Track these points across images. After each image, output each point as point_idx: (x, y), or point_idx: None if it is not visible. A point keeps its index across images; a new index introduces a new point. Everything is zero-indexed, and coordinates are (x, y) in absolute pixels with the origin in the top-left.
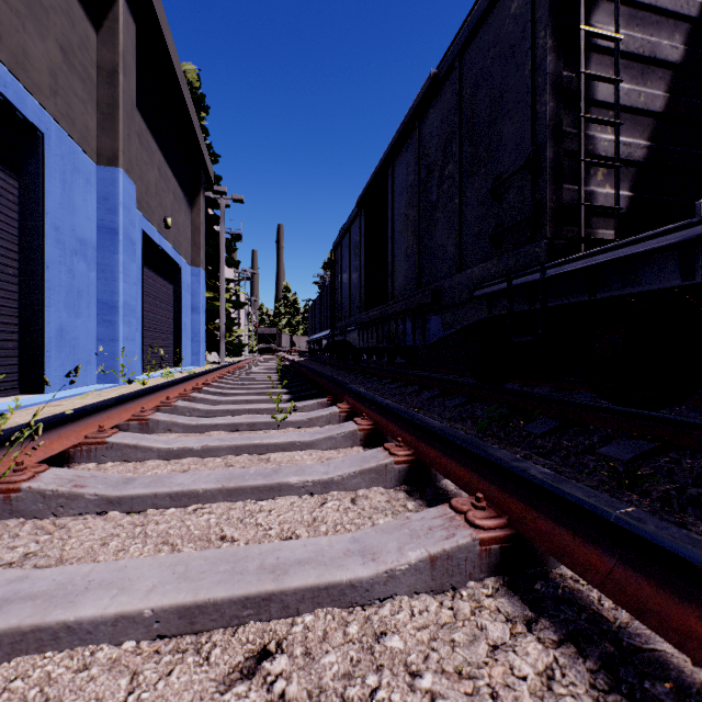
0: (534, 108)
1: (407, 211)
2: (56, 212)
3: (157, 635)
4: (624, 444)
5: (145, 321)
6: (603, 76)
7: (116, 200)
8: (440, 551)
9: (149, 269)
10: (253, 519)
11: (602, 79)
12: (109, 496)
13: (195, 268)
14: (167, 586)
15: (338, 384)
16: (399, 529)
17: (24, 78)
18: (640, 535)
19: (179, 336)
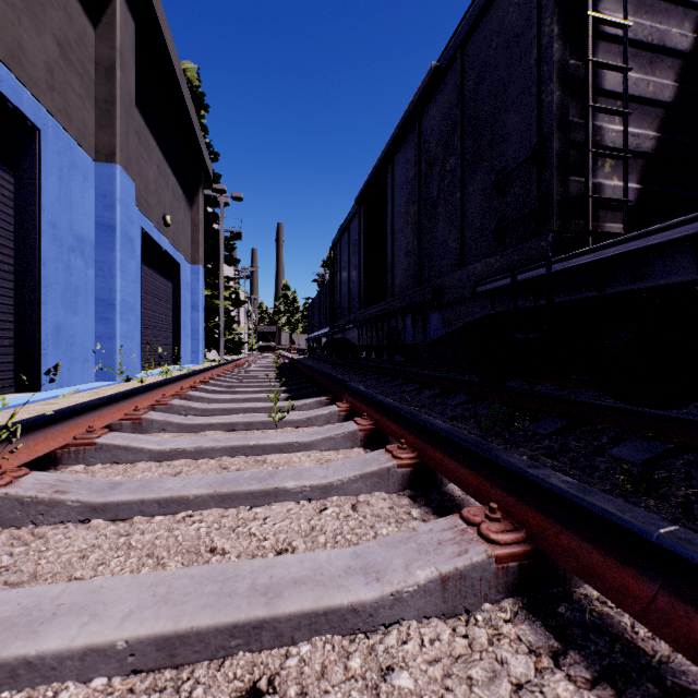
0: (540, 97)
1: (407, 207)
2: (53, 208)
3: (132, 670)
4: (636, 445)
5: (144, 319)
6: (612, 64)
7: (114, 196)
8: (452, 570)
9: (148, 266)
10: (247, 528)
11: (610, 67)
12: (92, 502)
13: (195, 266)
14: (145, 611)
15: (337, 382)
16: (405, 542)
17: (20, 72)
18: (691, 561)
19: (178, 334)
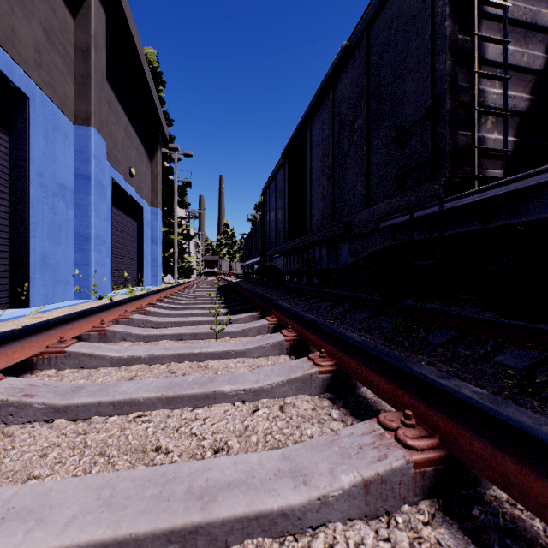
0: (433, 66)
1: (323, 159)
2: (40, 161)
3: None
4: (518, 354)
5: (114, 250)
6: (494, 37)
7: (89, 152)
8: (374, 475)
9: (117, 208)
10: (188, 428)
11: (492, 40)
12: (56, 405)
13: (154, 208)
14: (88, 516)
15: (267, 300)
16: (329, 446)
17: (13, 52)
18: None
19: (141, 262)
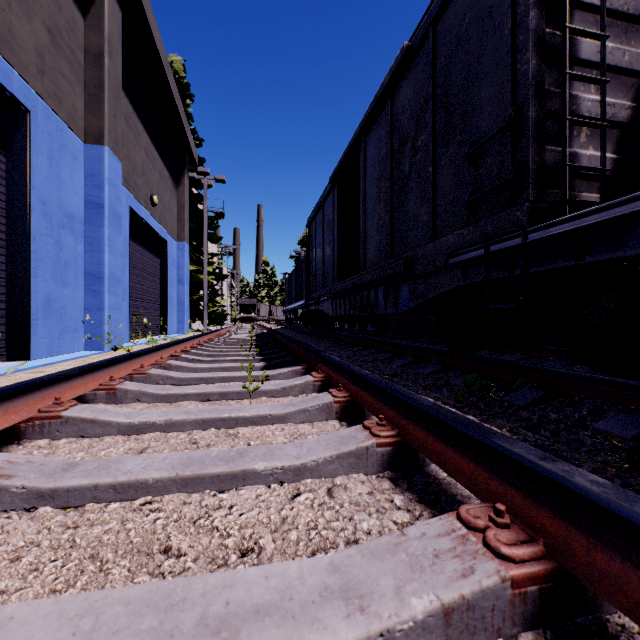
0: (515, 67)
1: (379, 183)
2: (43, 186)
3: None
4: (623, 419)
5: (132, 292)
6: (589, 31)
7: (103, 176)
8: (457, 598)
9: (136, 243)
10: (209, 520)
11: (588, 35)
12: (39, 488)
13: (180, 243)
14: None
15: (312, 352)
16: (394, 552)
17: (10, 56)
18: None
19: (165, 305)
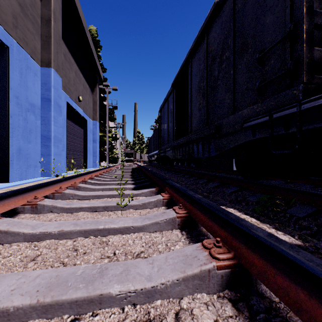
0: None
1: (199, 84)
2: (16, 88)
3: None
4: None
5: (68, 146)
6: None
7: (50, 84)
8: None
9: (71, 121)
10: None
11: None
12: None
13: (94, 121)
14: None
15: (162, 179)
16: None
17: None
18: None
19: (86, 153)
